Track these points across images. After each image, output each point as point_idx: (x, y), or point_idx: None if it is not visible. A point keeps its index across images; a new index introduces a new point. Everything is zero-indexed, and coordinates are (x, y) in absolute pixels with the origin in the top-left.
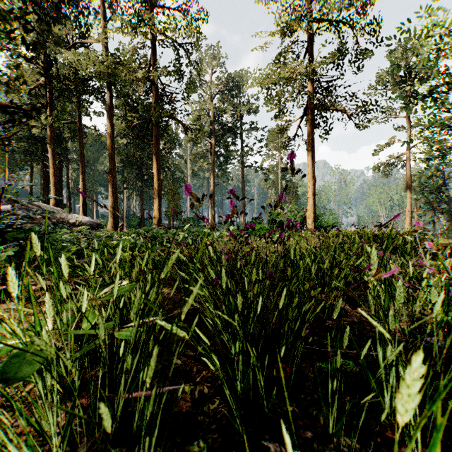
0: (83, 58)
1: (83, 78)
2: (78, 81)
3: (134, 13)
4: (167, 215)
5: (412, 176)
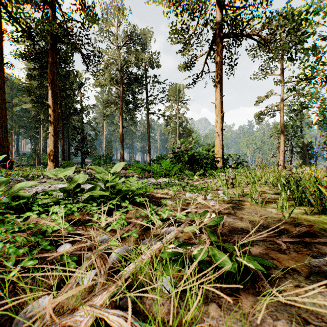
0: None
1: None
2: None
3: None
4: (75, 153)
5: (276, 125)
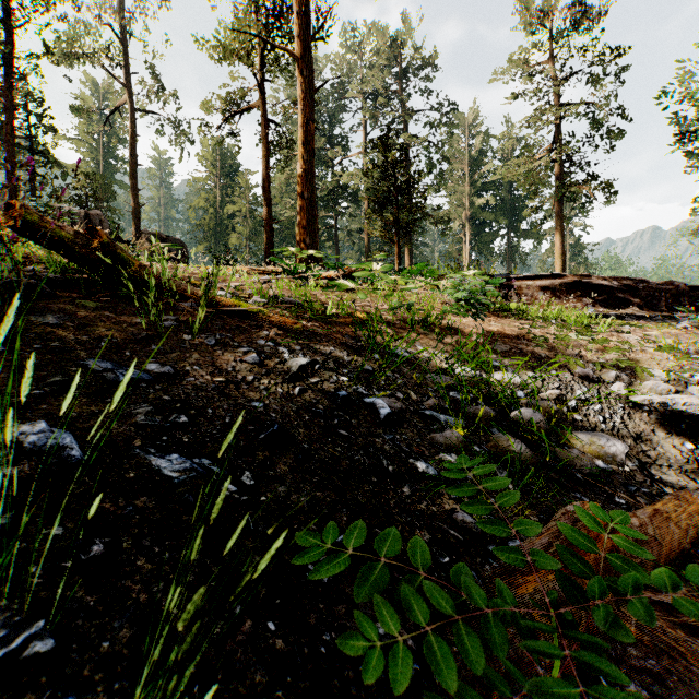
0: (355, 179)
1: (343, 187)
2: (339, 191)
3: (389, 123)
4: None
5: None
